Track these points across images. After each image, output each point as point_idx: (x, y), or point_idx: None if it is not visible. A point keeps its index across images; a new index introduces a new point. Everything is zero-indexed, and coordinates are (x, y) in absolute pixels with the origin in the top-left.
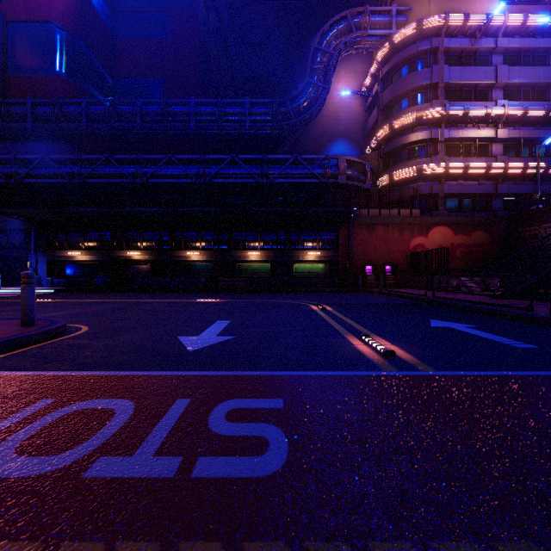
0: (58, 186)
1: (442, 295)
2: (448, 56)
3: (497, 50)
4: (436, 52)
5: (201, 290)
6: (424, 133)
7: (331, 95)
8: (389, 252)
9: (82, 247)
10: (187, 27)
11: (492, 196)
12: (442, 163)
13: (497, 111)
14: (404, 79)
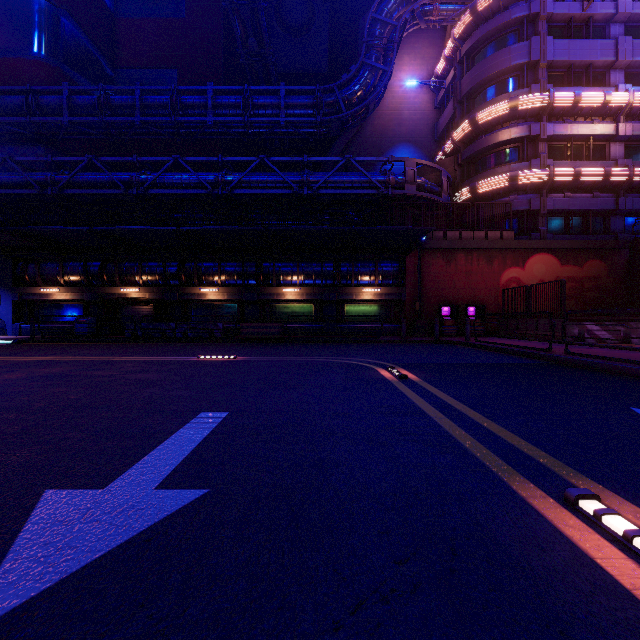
0: (29, 200)
1: (572, 350)
2: (550, 26)
3: (617, 17)
4: (535, 20)
5: (217, 340)
6: (519, 128)
7: (391, 88)
8: (473, 289)
9: (61, 282)
10: (207, 4)
11: (609, 214)
12: (545, 168)
13: (618, 98)
14: (491, 58)
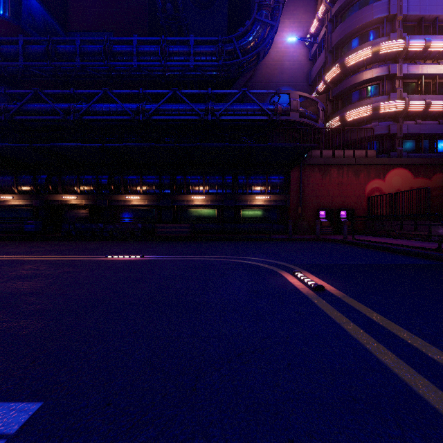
0: None
1: None
2: None
3: None
4: None
5: (137, 238)
6: (379, 69)
7: (275, 45)
8: (344, 196)
9: (15, 191)
10: None
11: None
12: (401, 100)
13: None
14: (357, 14)
